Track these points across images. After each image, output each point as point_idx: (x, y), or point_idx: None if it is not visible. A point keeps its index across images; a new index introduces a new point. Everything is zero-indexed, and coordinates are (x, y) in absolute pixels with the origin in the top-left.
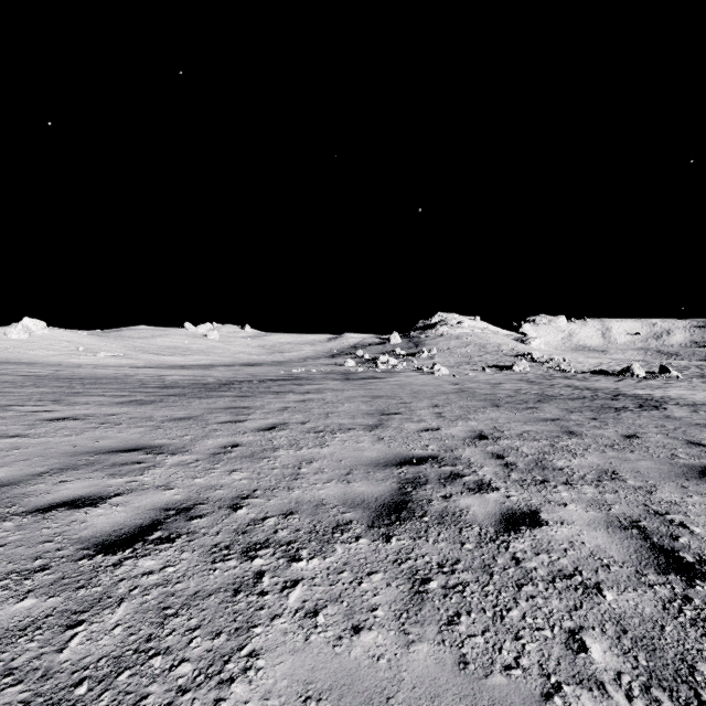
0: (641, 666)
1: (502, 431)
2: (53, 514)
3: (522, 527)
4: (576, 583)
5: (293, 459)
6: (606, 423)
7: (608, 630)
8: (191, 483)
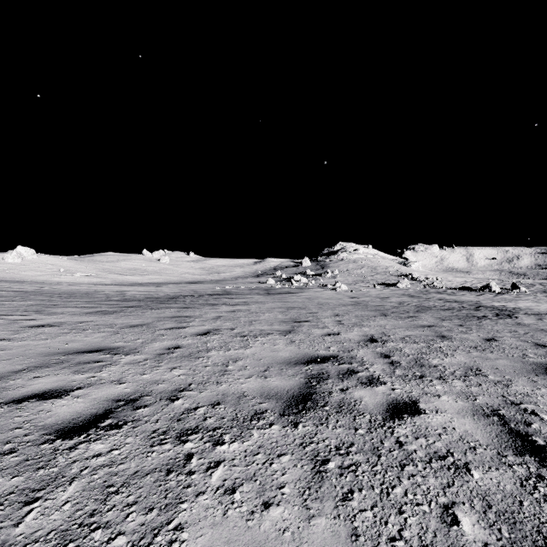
0: (504, 538)
1: (389, 336)
2: (25, 405)
3: (404, 415)
4: (449, 463)
5: (223, 358)
6: (470, 328)
7: (476, 505)
8: (139, 378)
